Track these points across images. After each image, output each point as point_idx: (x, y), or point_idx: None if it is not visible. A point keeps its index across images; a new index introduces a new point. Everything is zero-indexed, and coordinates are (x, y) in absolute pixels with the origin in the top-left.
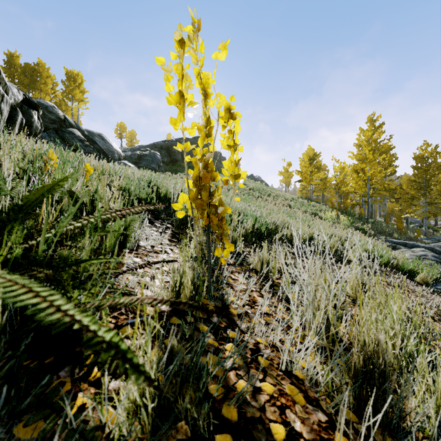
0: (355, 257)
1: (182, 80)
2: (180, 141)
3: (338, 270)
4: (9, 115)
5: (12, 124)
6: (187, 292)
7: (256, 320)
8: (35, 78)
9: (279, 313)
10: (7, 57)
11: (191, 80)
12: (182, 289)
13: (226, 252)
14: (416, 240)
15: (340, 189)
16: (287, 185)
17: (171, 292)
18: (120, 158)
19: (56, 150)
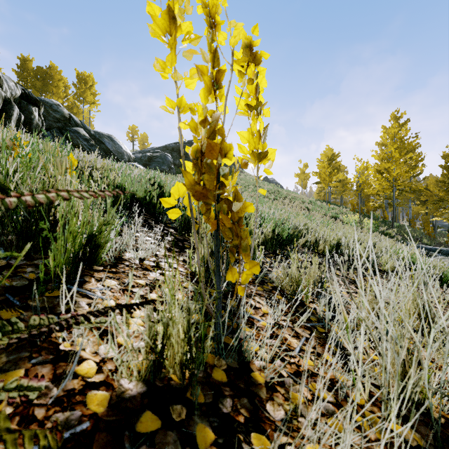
0: (390, 267)
1: (175, 0)
2: (192, 143)
3: None
4: (3, 109)
5: (7, 119)
6: (177, 351)
7: (300, 401)
8: (47, 81)
9: (329, 370)
10: (21, 61)
11: (189, 0)
12: (167, 347)
13: (245, 276)
14: (447, 246)
15: (363, 190)
16: (303, 188)
17: (147, 355)
18: (129, 159)
19: None
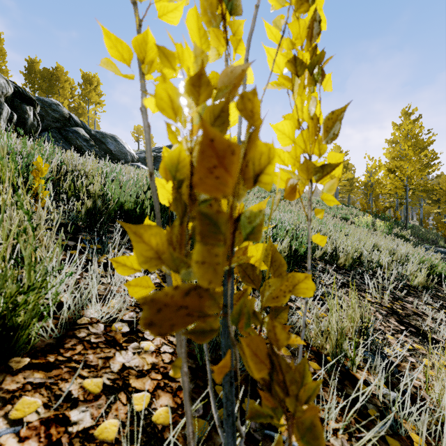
0: (420, 282)
1: None
2: None
3: (423, 316)
4: None
5: None
6: None
7: None
8: (53, 82)
9: None
10: (28, 63)
11: None
12: None
13: None
14: None
15: (375, 190)
16: None
17: None
18: (133, 160)
19: (30, 146)
